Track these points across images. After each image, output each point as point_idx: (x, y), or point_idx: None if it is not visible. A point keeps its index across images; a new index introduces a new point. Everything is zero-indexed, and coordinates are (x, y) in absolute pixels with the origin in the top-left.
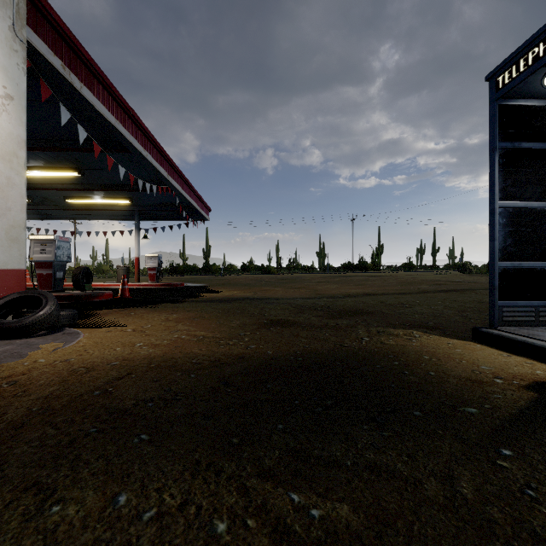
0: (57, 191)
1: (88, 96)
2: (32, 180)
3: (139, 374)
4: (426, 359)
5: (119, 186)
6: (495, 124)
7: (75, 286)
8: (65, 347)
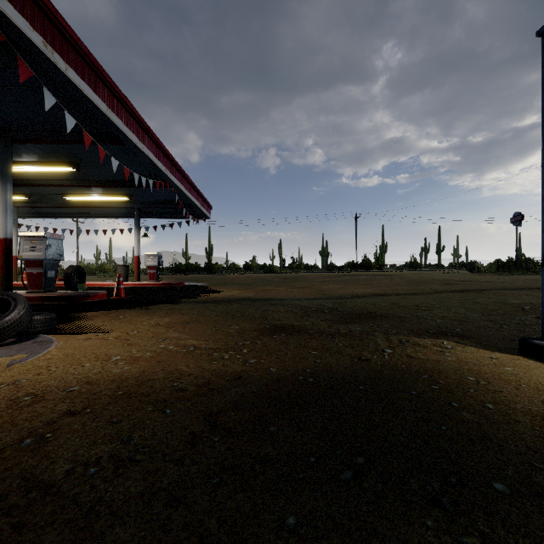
0: (54, 188)
1: (74, 80)
2: (27, 176)
3: (97, 407)
4: (473, 382)
5: (117, 182)
6: None
7: (67, 285)
8: (26, 361)
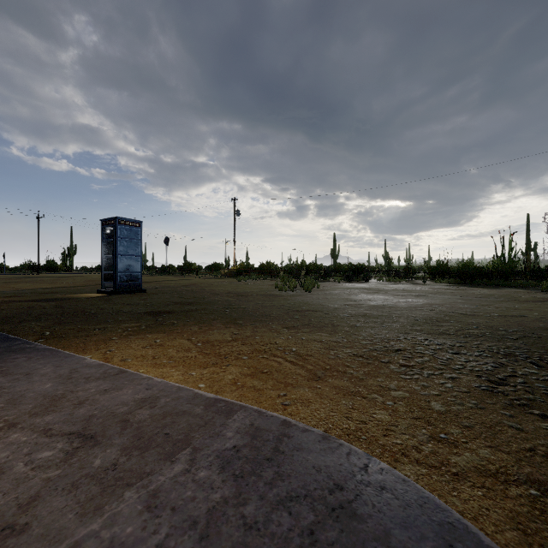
0: None
1: None
2: None
3: None
4: (79, 297)
5: None
6: (102, 234)
7: None
8: None
